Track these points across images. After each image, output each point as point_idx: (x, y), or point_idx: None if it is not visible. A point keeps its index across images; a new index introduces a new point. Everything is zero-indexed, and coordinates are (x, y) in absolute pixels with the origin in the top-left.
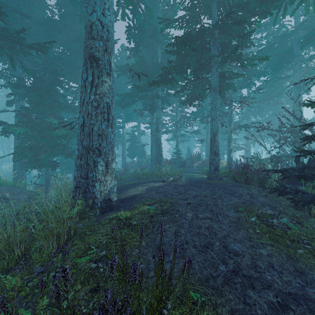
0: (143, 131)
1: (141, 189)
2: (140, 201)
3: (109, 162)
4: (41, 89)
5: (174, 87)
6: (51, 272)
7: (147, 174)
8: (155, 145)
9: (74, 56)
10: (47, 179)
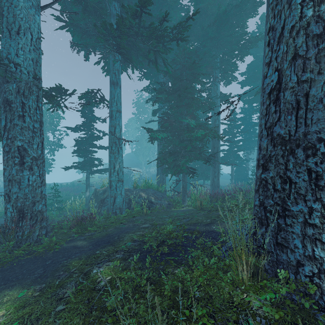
0: None
1: None
2: None
3: None
4: (179, 89)
5: None
6: None
7: None
8: None
9: (208, 47)
10: (184, 186)
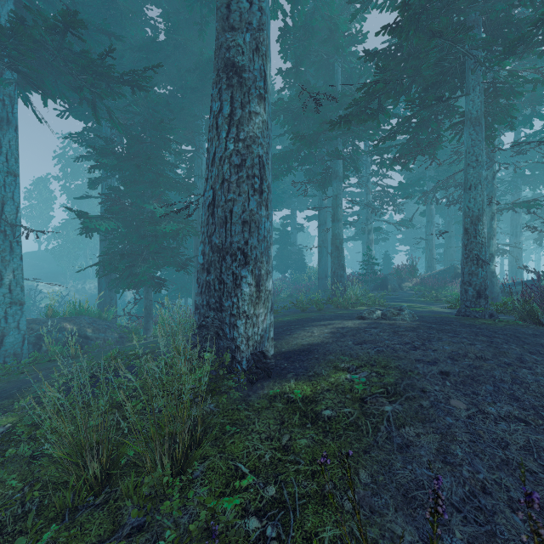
0: (301, 224)
1: (320, 334)
2: (324, 359)
3: (261, 277)
4: (139, 156)
5: (371, 133)
6: (160, 542)
7: (319, 303)
8: (331, 247)
9: (188, 99)
10: (148, 307)
